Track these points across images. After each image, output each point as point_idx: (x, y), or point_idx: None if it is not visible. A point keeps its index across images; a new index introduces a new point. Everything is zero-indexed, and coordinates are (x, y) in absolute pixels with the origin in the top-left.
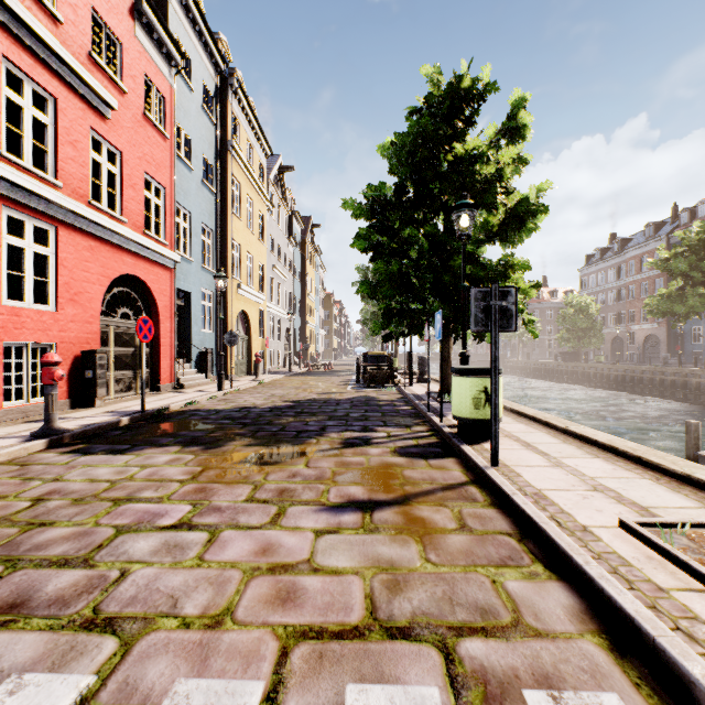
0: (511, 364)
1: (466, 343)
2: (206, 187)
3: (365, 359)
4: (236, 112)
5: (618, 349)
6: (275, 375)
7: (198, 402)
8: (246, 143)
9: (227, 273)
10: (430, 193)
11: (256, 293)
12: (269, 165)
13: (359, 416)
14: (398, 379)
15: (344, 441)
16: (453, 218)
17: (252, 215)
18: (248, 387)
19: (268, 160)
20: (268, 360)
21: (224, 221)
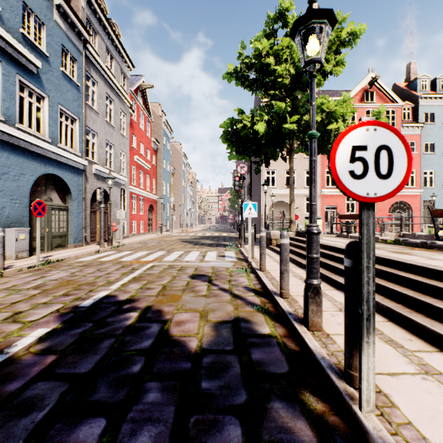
0: None
1: None
2: None
3: None
4: None
5: None
6: None
7: None
8: None
9: None
10: None
11: None
12: None
13: None
14: None
15: None
16: None
17: None
18: None
19: None
20: None
21: None
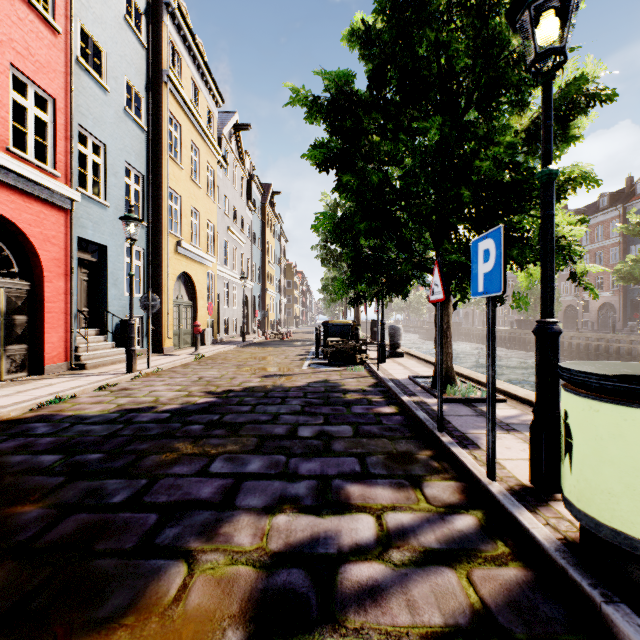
0: (466, 331)
1: (553, 302)
2: (132, 120)
3: (325, 329)
4: (174, 40)
5: (571, 317)
6: (225, 345)
7: (75, 396)
8: (189, 82)
9: (161, 227)
10: (422, 82)
11: (202, 254)
12: (223, 121)
13: (314, 438)
14: (366, 354)
15: (261, 580)
16: (521, 23)
17: (199, 166)
18: (179, 364)
19: (222, 116)
20: (221, 329)
21: (157, 165)
